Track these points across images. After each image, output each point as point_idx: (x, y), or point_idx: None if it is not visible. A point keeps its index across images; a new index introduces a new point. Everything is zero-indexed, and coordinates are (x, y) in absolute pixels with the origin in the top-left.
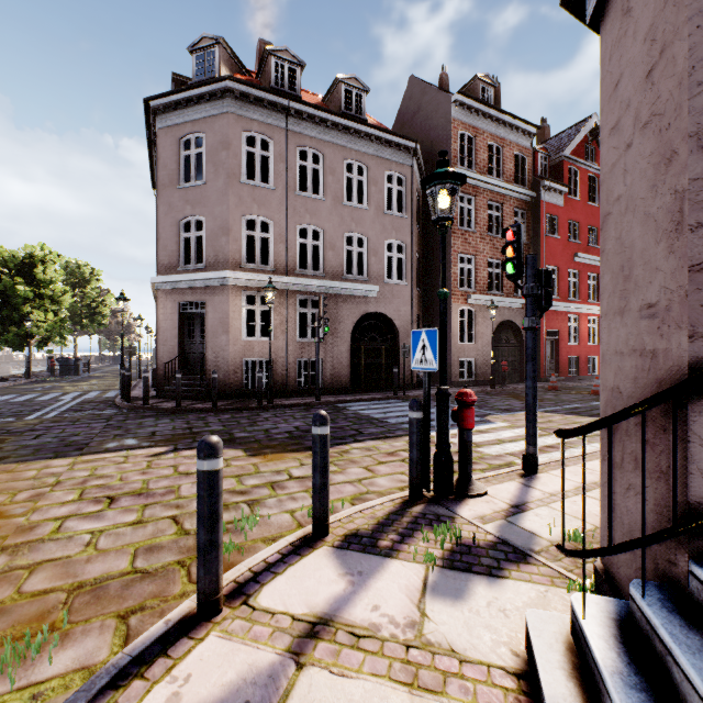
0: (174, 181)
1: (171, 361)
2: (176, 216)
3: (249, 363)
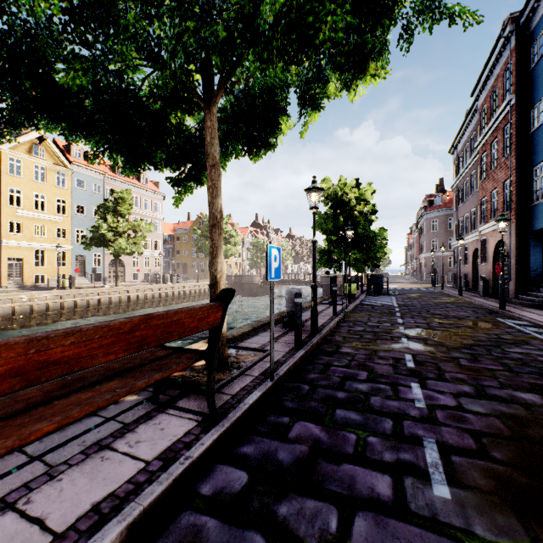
0: (429, 231)
1: (429, 273)
2: (430, 239)
3: (449, 273)
